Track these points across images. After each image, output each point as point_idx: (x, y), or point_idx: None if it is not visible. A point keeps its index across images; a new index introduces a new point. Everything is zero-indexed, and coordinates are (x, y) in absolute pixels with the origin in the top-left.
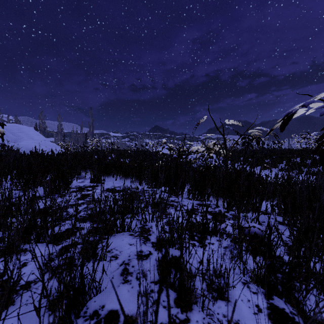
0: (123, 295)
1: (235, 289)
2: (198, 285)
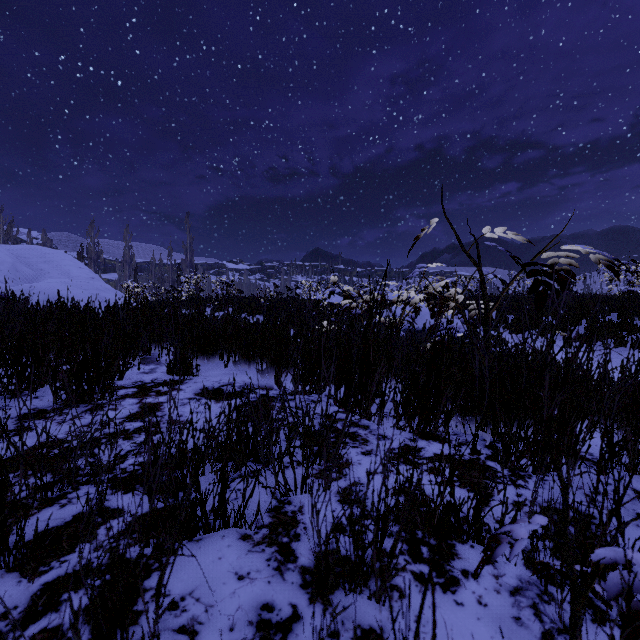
0: None
1: None
2: None
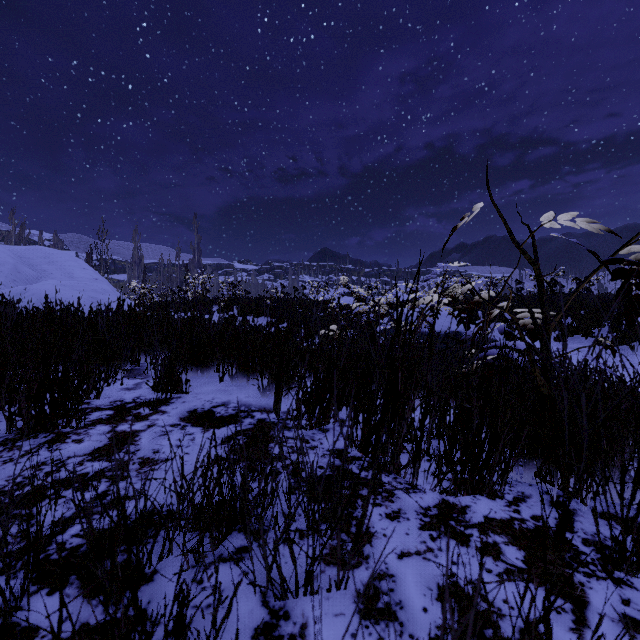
0: None
1: None
2: None
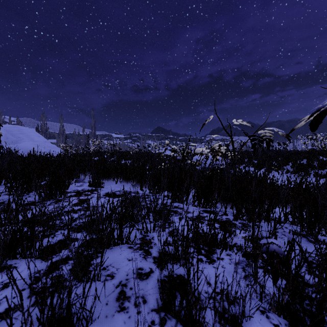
0: None
1: (252, 320)
2: (207, 315)
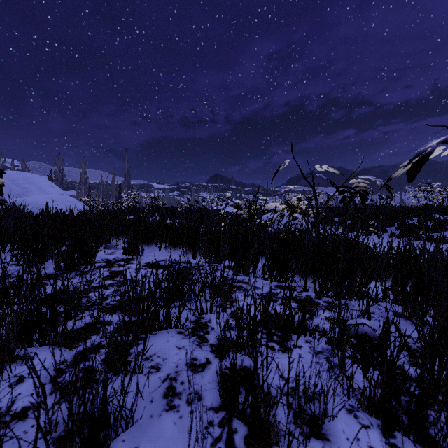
0: (166, 430)
1: (336, 421)
2: (280, 414)
